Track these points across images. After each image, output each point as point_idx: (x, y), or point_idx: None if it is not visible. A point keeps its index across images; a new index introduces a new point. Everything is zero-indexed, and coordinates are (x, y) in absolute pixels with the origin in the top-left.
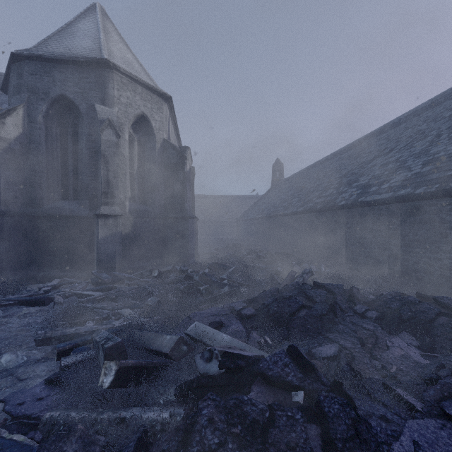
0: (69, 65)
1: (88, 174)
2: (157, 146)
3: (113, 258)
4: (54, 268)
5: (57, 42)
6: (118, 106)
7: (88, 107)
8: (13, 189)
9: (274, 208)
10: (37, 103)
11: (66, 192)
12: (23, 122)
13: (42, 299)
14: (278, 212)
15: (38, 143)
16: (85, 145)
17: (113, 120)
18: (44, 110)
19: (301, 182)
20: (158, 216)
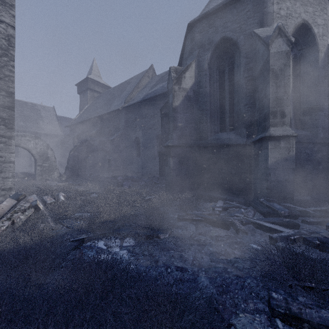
0: (228, 7)
1: (245, 103)
2: (320, 56)
3: (284, 186)
4: (216, 191)
5: (215, 0)
6: (277, 21)
7: (245, 37)
8: (189, 127)
9: None
10: (204, 54)
11: (223, 125)
12: (195, 74)
13: (225, 222)
14: None
15: (204, 86)
16: (242, 75)
17: (283, 26)
18: (208, 58)
19: None
20: (321, 141)
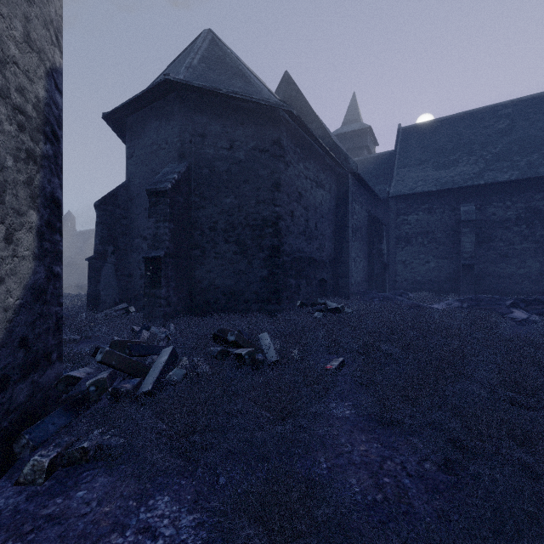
0: None
1: None
2: None
3: None
4: None
5: None
6: None
7: None
8: None
9: (71, 259)
10: None
11: None
12: None
13: None
14: (76, 262)
15: None
16: None
17: None
18: None
19: (92, 242)
20: None
